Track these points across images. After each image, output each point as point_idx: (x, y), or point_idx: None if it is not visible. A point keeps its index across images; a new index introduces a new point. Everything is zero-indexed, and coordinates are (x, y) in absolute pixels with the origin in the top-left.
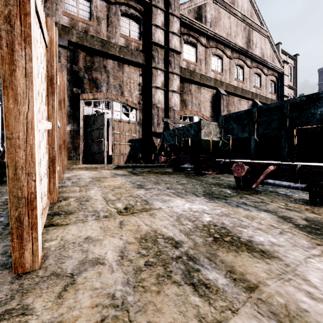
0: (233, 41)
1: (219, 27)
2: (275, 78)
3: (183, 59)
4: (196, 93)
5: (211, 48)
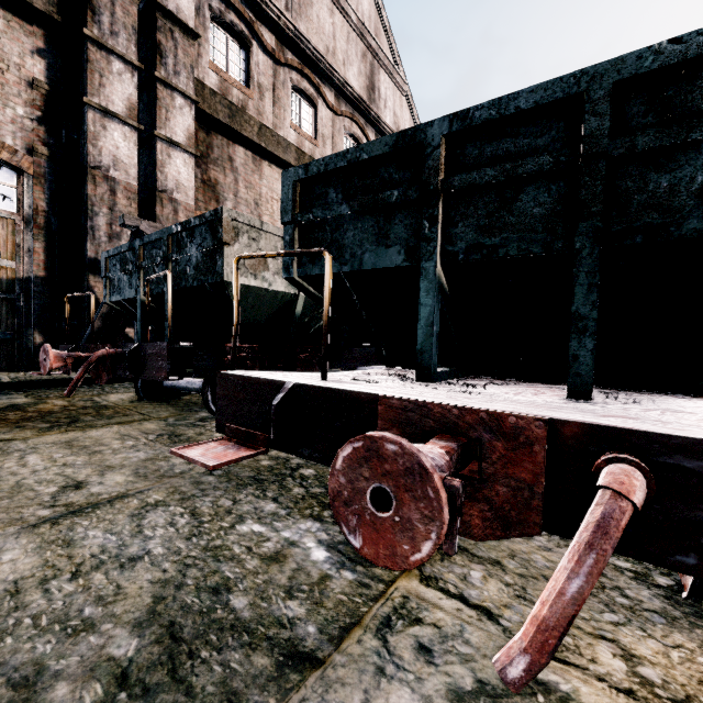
0: (341, 72)
1: (309, 23)
2: None
3: (210, 65)
4: (249, 171)
5: (288, 67)
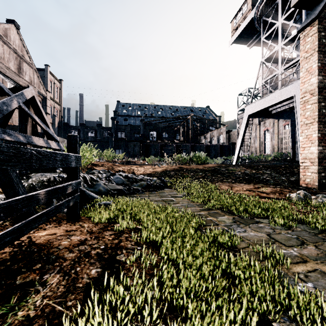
0: (7, 64)
1: None
2: (41, 99)
3: None
4: None
5: None
